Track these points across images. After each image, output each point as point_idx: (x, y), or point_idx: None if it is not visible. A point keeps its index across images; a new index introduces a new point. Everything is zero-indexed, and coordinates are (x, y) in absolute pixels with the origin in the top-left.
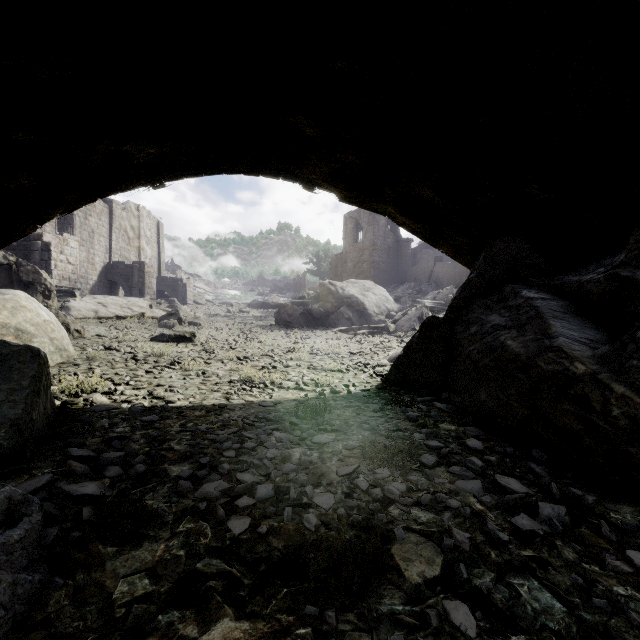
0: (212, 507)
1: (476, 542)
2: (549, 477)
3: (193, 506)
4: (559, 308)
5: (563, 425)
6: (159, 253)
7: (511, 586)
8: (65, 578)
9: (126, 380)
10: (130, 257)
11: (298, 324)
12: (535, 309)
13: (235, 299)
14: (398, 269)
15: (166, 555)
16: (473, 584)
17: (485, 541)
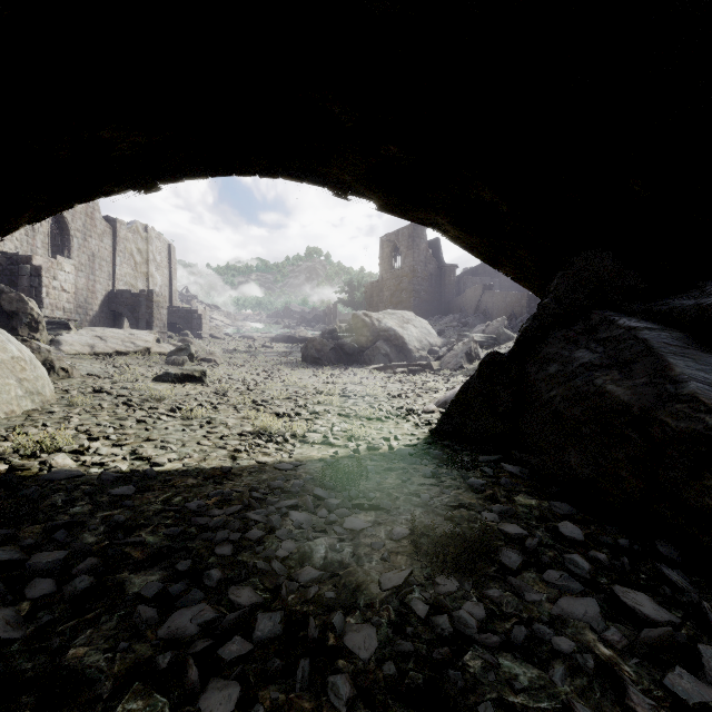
0: (181, 659)
1: None
2: (693, 590)
3: (151, 658)
4: (675, 341)
5: (706, 510)
6: (171, 280)
7: None
8: None
9: (108, 433)
10: (137, 284)
11: (328, 361)
12: (643, 342)
13: (257, 332)
14: (441, 299)
15: None
16: None
17: None
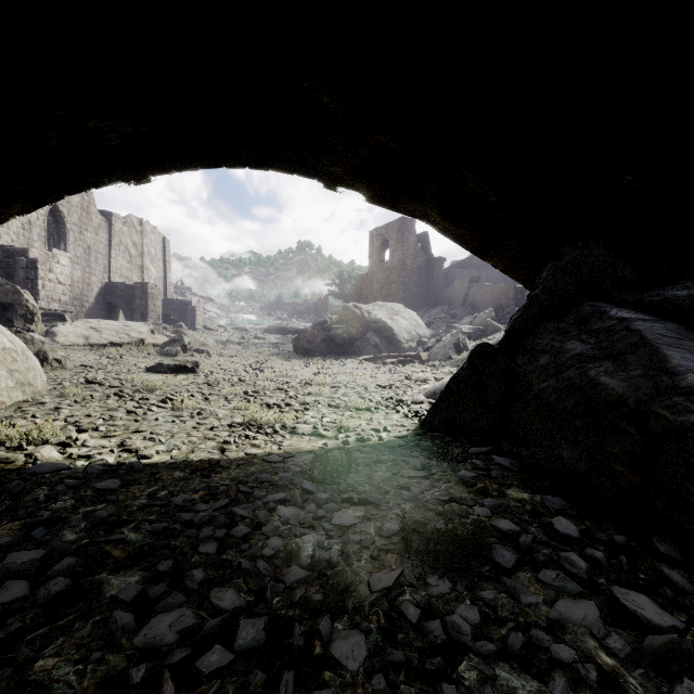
0: (157, 671)
1: None
2: None
3: (124, 670)
4: (669, 332)
5: None
6: (165, 273)
7: None
8: None
9: (97, 424)
10: (132, 277)
11: (319, 352)
12: (637, 333)
13: (250, 324)
14: (429, 291)
15: None
16: None
17: None
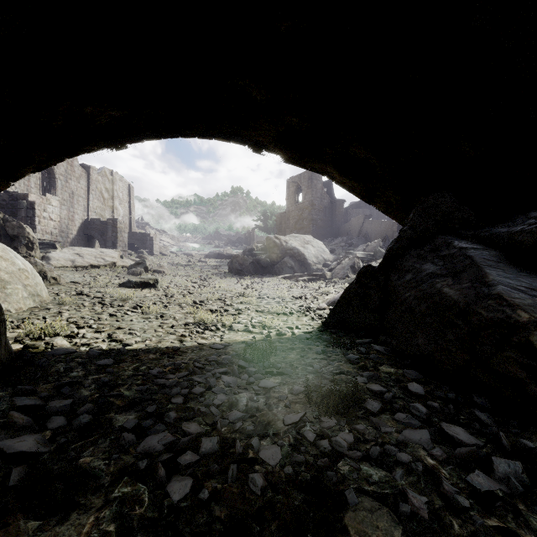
0: (153, 464)
1: (434, 507)
2: (495, 425)
3: (133, 463)
4: (492, 257)
5: (506, 372)
6: (130, 211)
7: None
8: None
9: (90, 323)
10: (105, 215)
11: (248, 272)
12: (469, 258)
13: (195, 251)
14: (333, 225)
15: (94, 531)
16: None
17: (443, 506)
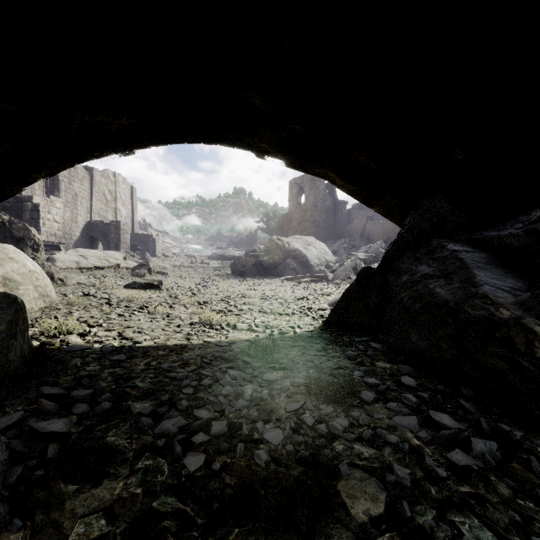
0: (170, 443)
1: (416, 478)
2: (478, 413)
3: (152, 442)
4: (482, 259)
5: (489, 365)
6: (133, 213)
7: (452, 524)
8: (25, 519)
9: (100, 322)
10: (108, 216)
11: (250, 273)
12: (460, 260)
13: (197, 252)
14: (335, 227)
15: (124, 493)
16: (416, 522)
17: (424, 477)
